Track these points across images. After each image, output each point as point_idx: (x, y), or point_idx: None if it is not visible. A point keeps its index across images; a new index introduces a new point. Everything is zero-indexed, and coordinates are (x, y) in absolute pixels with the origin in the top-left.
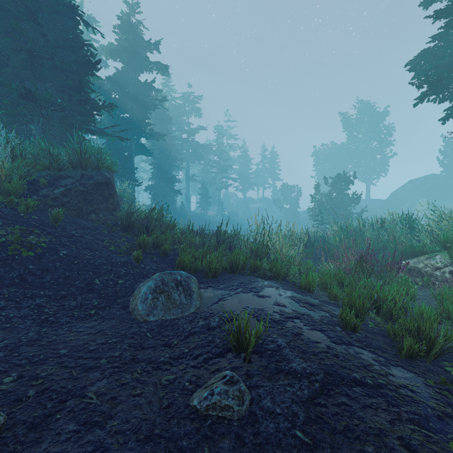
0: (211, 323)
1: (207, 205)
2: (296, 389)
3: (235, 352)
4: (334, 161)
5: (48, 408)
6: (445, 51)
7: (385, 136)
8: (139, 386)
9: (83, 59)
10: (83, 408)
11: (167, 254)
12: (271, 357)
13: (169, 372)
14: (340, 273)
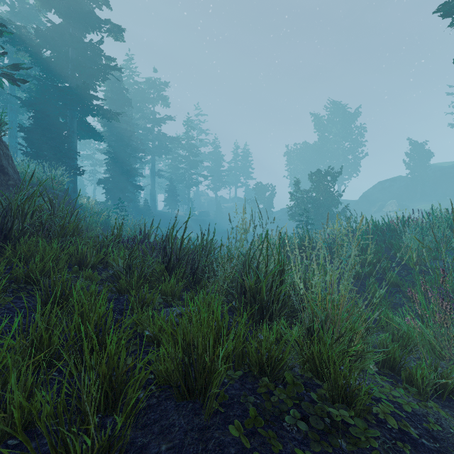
0: None
1: (175, 204)
2: None
3: None
4: (307, 161)
5: None
6: None
7: (355, 137)
8: None
9: None
10: None
11: None
12: None
13: None
14: None
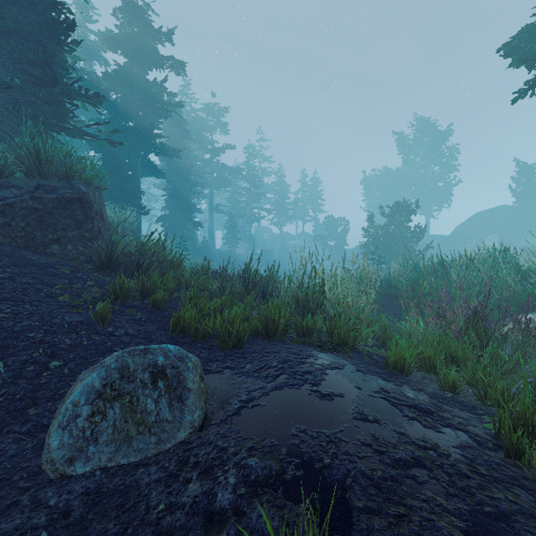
0: (216, 496)
1: (235, 241)
2: None
3: None
4: (388, 190)
5: None
6: None
7: (447, 160)
8: None
9: (47, 19)
10: None
11: (161, 307)
12: None
13: None
14: (445, 338)
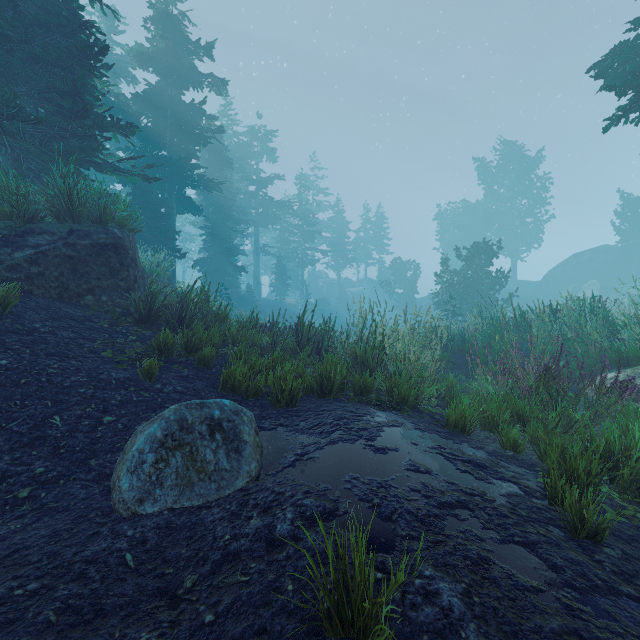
0: (276, 527)
1: (284, 289)
2: None
3: (333, 636)
4: (466, 227)
5: None
6: None
7: (538, 191)
8: None
9: (78, 44)
10: None
11: (208, 363)
12: None
13: None
14: (512, 397)
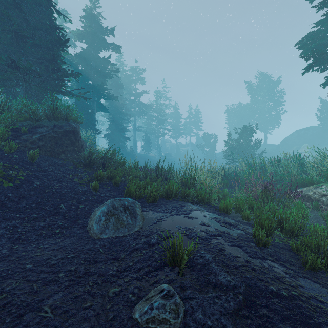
0: (151, 240)
1: (149, 148)
2: (224, 301)
3: (170, 266)
4: (241, 116)
5: (6, 323)
6: (325, 33)
7: (278, 98)
8: (89, 299)
9: (55, 38)
10: (37, 322)
11: (118, 184)
12: (200, 270)
13: (116, 284)
14: (250, 199)
